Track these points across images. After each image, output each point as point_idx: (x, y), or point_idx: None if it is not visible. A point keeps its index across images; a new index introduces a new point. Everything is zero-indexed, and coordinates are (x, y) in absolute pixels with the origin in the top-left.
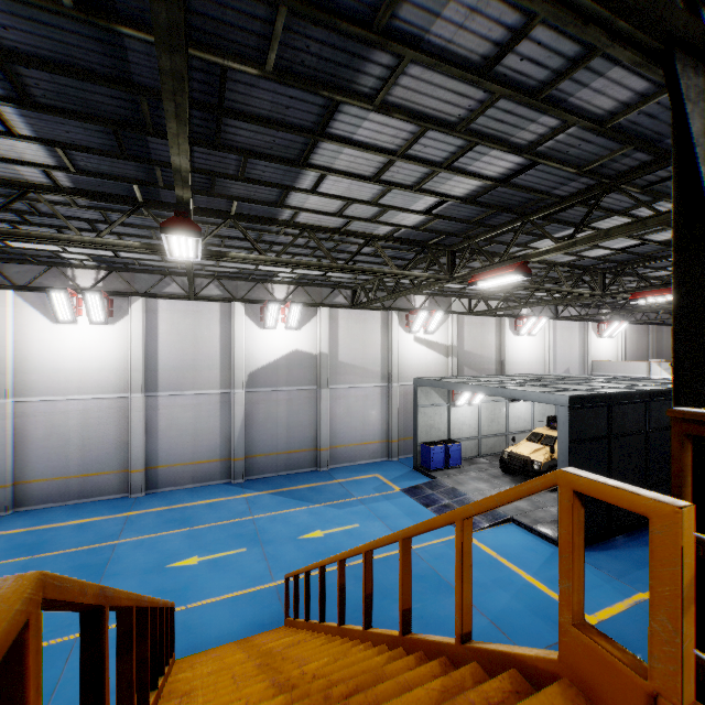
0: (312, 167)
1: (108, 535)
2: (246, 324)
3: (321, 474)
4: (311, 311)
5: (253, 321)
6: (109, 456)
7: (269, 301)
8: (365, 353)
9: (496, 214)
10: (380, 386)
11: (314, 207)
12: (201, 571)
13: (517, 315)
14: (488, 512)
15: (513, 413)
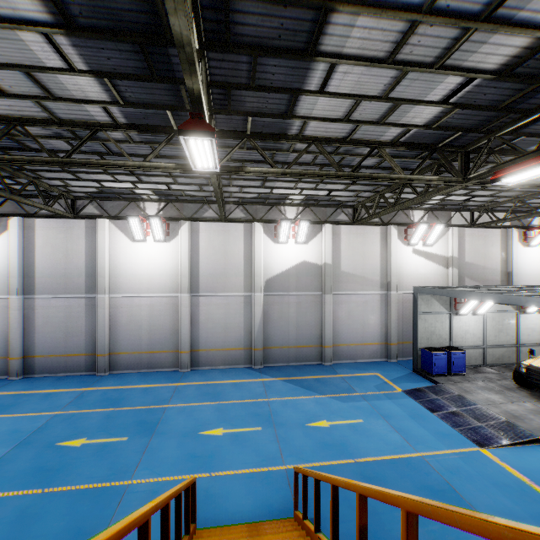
0: (321, 56)
1: (162, 400)
2: (263, 240)
3: (325, 367)
4: (316, 228)
5: (269, 237)
6: (166, 339)
7: (281, 219)
8: (365, 263)
9: (535, 91)
10: (379, 293)
11: (321, 114)
12: (224, 442)
13: (525, 226)
14: (507, 428)
15: (524, 325)
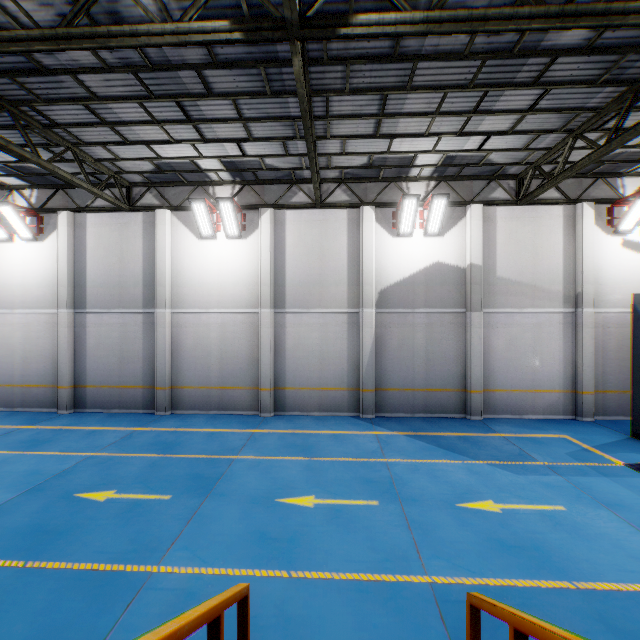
0: None
1: (230, 448)
2: (376, 232)
3: (472, 423)
4: (457, 212)
5: (385, 228)
6: (242, 371)
7: (404, 195)
8: (536, 265)
9: None
10: (561, 312)
11: None
12: (315, 519)
13: None
14: None
15: None
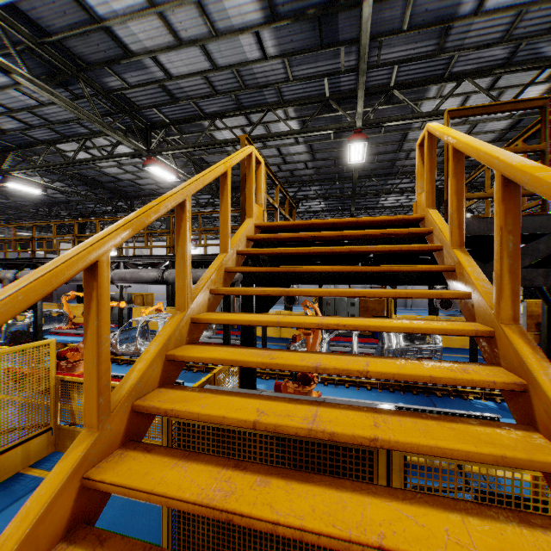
0: (382, 197)
1: None
2: None
3: (406, 309)
4: None
5: None
6: None
7: None
8: None
9: None
10: None
11: (388, 202)
12: None
13: None
14: None
15: None
